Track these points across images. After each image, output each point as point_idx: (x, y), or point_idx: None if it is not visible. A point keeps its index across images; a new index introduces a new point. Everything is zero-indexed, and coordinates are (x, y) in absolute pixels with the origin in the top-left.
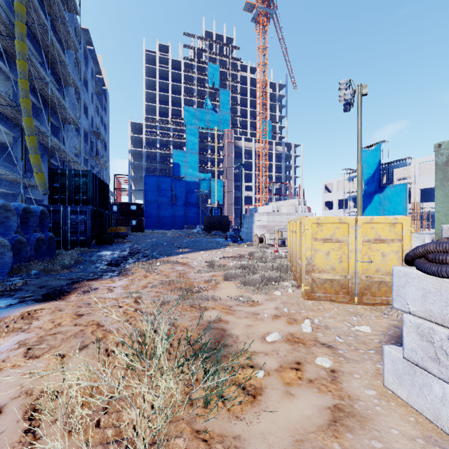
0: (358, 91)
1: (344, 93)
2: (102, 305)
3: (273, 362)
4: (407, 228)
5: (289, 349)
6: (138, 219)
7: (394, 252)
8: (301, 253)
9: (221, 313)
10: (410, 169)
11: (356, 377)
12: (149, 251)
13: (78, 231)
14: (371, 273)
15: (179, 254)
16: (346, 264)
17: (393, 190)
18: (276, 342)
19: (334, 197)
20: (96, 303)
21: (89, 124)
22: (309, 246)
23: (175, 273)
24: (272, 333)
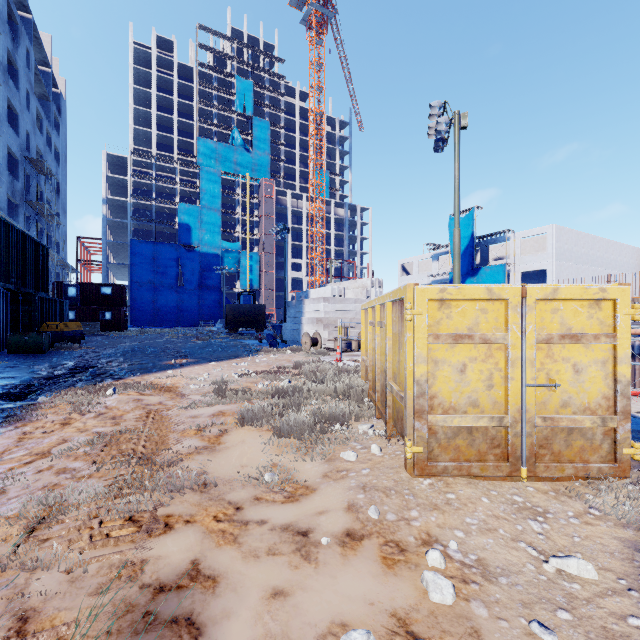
0: (455, 122)
1: (437, 122)
2: None
3: None
4: (625, 310)
5: None
6: (115, 310)
7: (598, 364)
8: (397, 368)
9: (205, 539)
10: (508, 246)
11: None
12: (114, 364)
13: None
14: (552, 410)
15: (167, 368)
16: (502, 393)
17: (489, 273)
18: None
19: (414, 281)
20: None
21: (21, 145)
22: (422, 353)
23: (138, 411)
24: (347, 638)
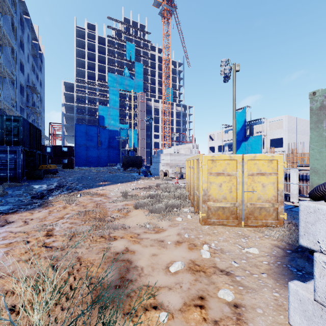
0: (233, 68)
1: (224, 68)
2: (8, 241)
3: (177, 298)
4: (281, 164)
5: (191, 279)
6: (69, 159)
7: (271, 184)
8: (198, 185)
9: (129, 242)
10: (263, 126)
11: (259, 313)
12: (74, 184)
13: (8, 168)
14: (254, 200)
15: (99, 186)
16: (235, 194)
17: (253, 139)
18: (179, 272)
19: (215, 144)
20: (3, 239)
21: (25, 80)
22: (205, 179)
23: (92, 203)
24: (175, 263)
